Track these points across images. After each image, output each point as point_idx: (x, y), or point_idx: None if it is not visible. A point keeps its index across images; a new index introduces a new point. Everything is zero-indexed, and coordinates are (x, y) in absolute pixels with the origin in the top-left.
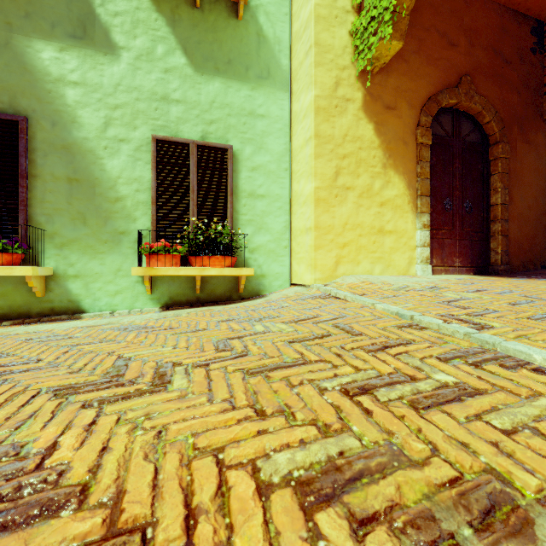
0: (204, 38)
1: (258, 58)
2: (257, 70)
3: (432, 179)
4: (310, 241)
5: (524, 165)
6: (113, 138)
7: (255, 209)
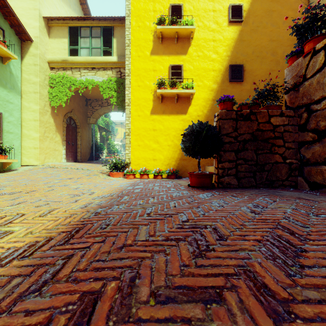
0: None
1: (10, 81)
2: (10, 85)
3: (66, 136)
4: (37, 152)
5: (84, 134)
6: None
7: (9, 137)
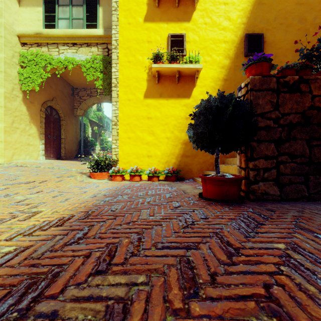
0: None
1: None
2: None
3: (45, 128)
4: (1, 146)
5: (70, 128)
6: None
7: None
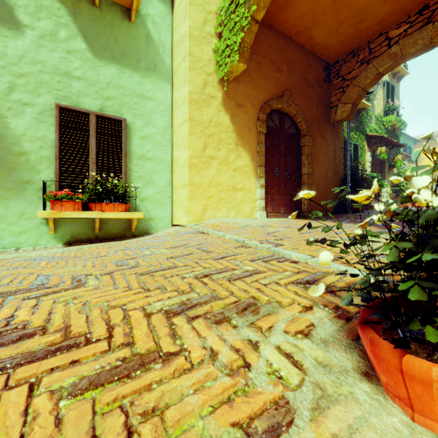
0: (102, 31)
1: (147, 54)
2: (146, 63)
3: (267, 155)
4: (185, 194)
5: (320, 150)
6: (17, 101)
7: (144, 168)
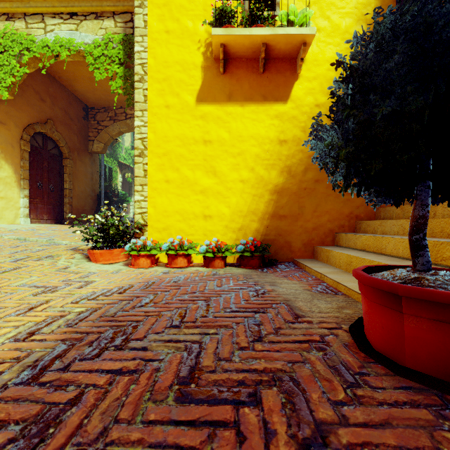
0: None
1: None
2: None
3: (31, 170)
4: None
5: (80, 171)
6: None
7: None
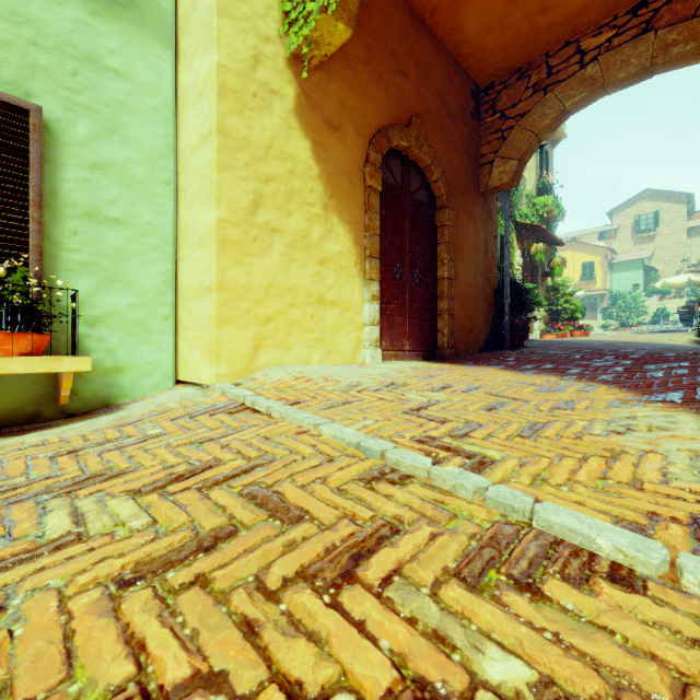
0: None
1: None
2: None
3: (382, 238)
4: (209, 310)
5: (465, 237)
6: None
7: (100, 243)
